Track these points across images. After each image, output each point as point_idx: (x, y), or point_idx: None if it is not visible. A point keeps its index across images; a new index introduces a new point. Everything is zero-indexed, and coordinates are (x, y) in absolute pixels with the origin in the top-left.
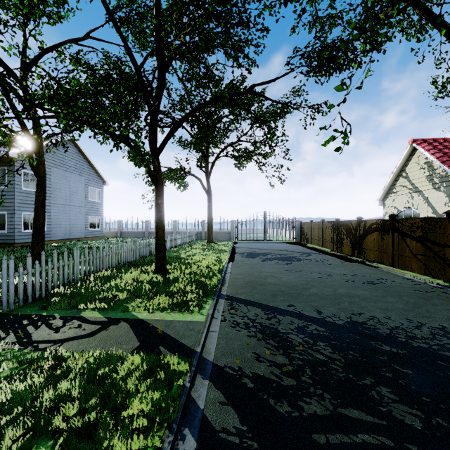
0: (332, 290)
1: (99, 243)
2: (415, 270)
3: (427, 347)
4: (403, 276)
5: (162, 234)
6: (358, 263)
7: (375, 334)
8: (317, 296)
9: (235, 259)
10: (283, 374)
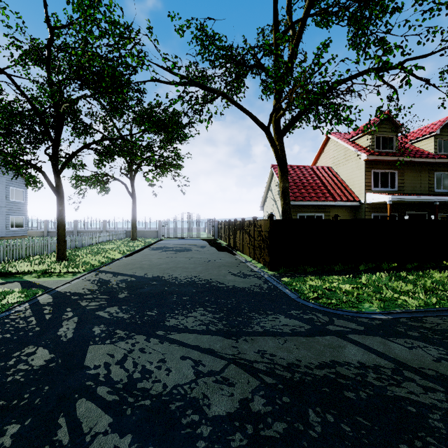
0: (174, 265)
1: (20, 242)
2: (248, 254)
3: (173, 282)
4: (237, 258)
5: (62, 232)
6: (227, 251)
7: (159, 279)
8: (159, 268)
9: (139, 252)
10: (89, 291)
